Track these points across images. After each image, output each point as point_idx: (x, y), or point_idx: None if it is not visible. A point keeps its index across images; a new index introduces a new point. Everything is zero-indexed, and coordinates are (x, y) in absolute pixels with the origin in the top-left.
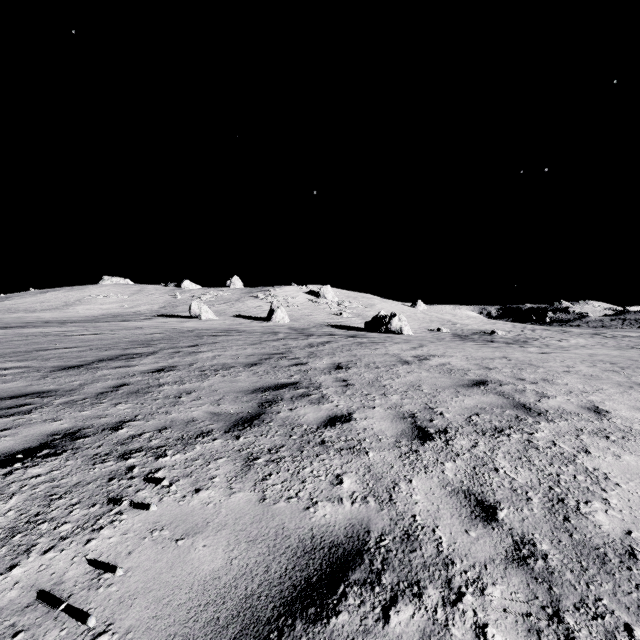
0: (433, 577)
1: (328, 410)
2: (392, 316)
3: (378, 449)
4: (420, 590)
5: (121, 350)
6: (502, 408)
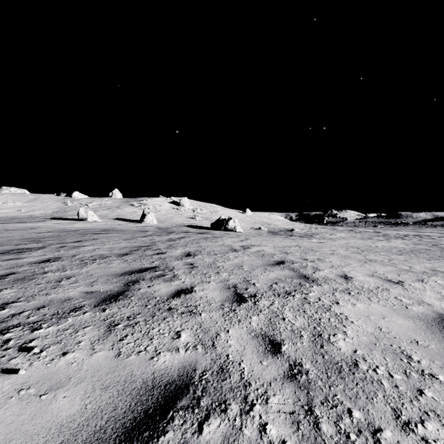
0: (236, 396)
1: (177, 285)
2: (229, 219)
3: (208, 311)
4: (226, 406)
5: (13, 246)
6: (292, 278)
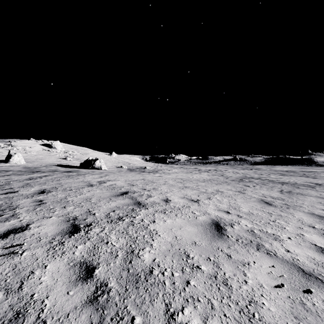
0: None
1: (10, 225)
2: (96, 160)
3: (34, 248)
4: None
5: None
6: (128, 205)
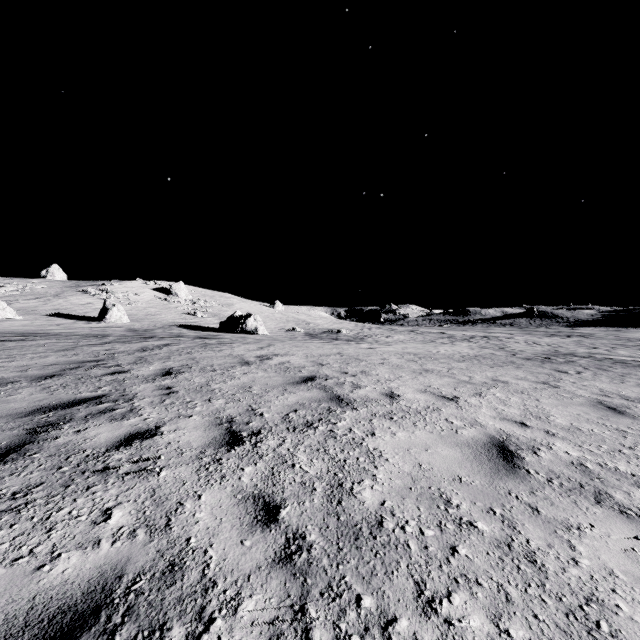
0: (185, 611)
1: (131, 426)
2: (248, 316)
3: (175, 465)
4: (162, 635)
5: None
6: (319, 402)
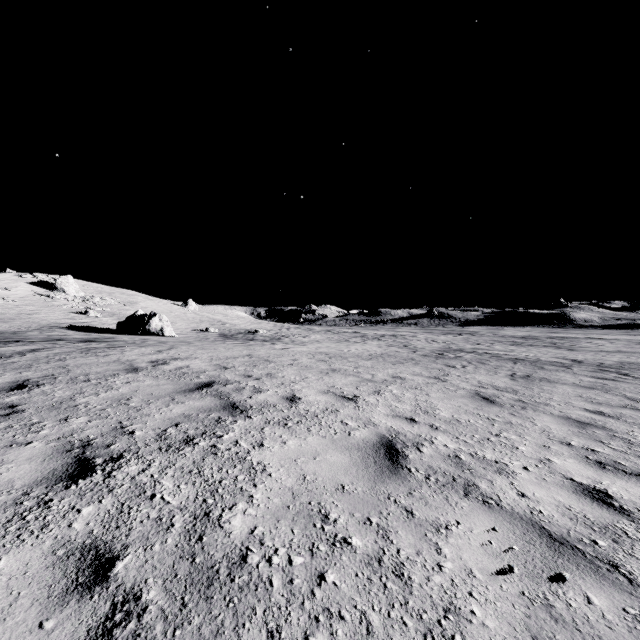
0: None
1: None
2: (152, 316)
3: None
4: None
5: None
6: (210, 412)
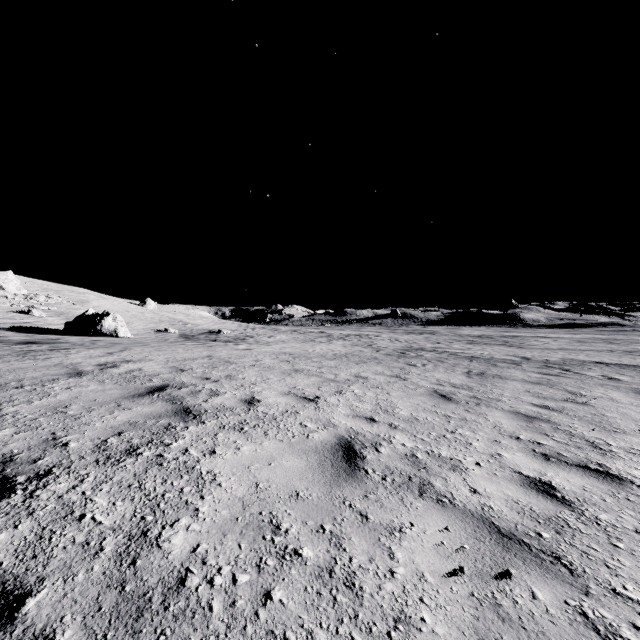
0: None
1: None
2: (105, 315)
3: None
4: None
5: None
6: (159, 418)
